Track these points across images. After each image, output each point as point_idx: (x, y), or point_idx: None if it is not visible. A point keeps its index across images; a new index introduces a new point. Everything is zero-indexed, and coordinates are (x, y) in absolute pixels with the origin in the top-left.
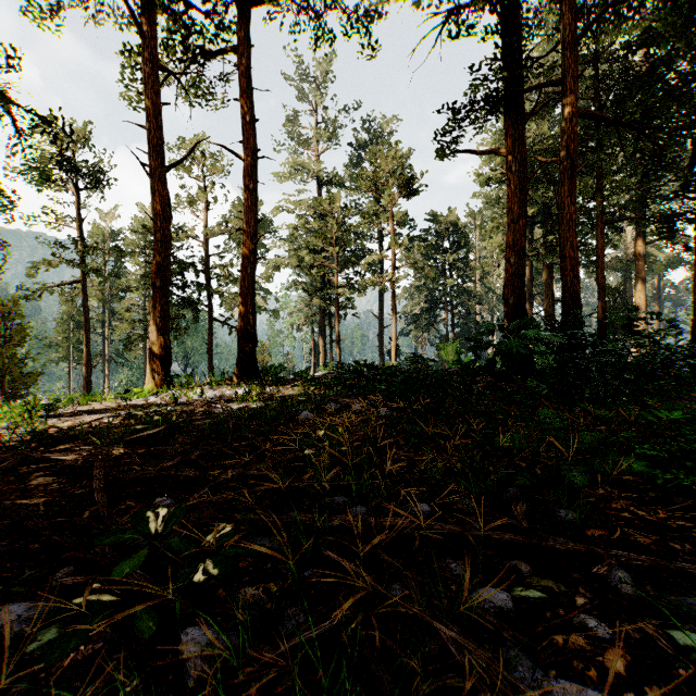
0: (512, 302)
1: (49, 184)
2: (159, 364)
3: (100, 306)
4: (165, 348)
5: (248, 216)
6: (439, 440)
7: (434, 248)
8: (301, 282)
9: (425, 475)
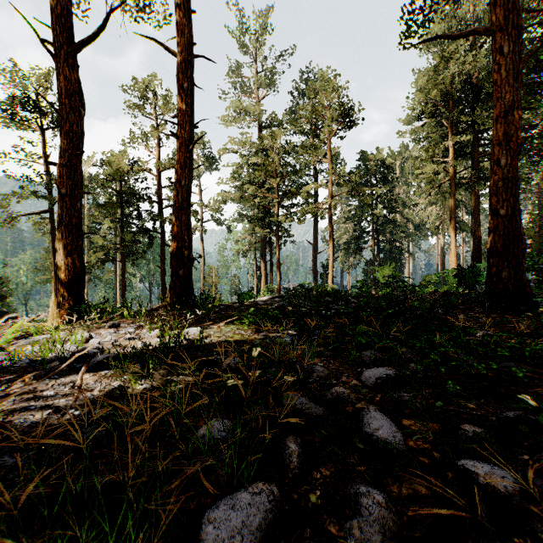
0: (504, 213)
1: (20, 124)
2: (65, 290)
3: None
4: (73, 270)
5: (182, 120)
6: None
7: (362, 183)
8: (246, 215)
9: None
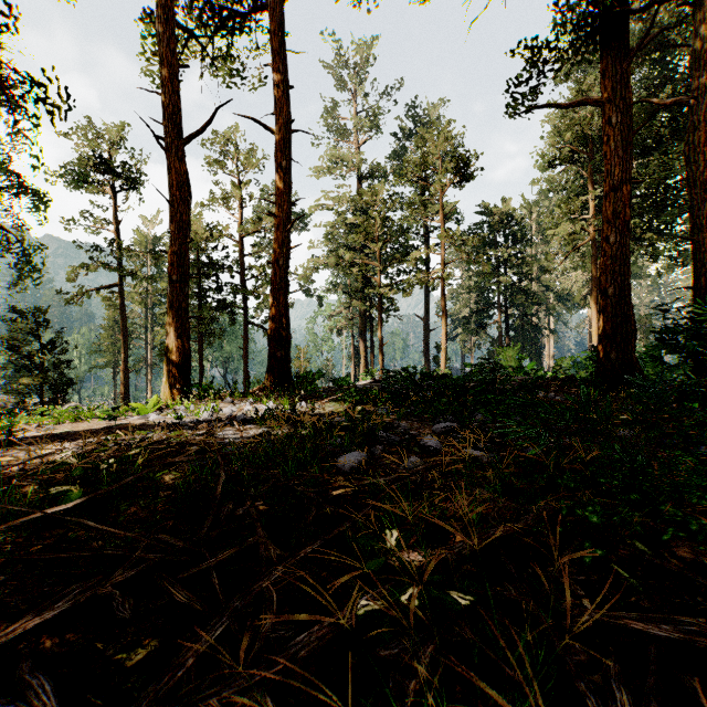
0: (612, 293)
1: (87, 187)
2: (176, 371)
3: (143, 311)
4: (183, 352)
5: (280, 199)
6: (634, 541)
7: (486, 243)
8: (341, 284)
9: None
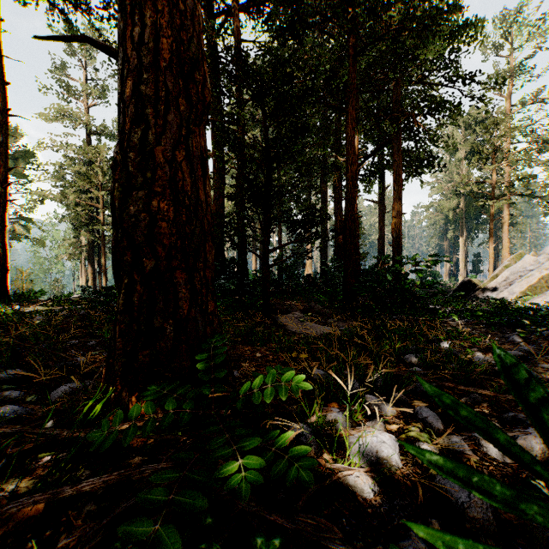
0: (215, 248)
1: None
2: None
3: None
4: None
5: None
6: None
7: None
8: (70, 214)
9: (85, 331)
